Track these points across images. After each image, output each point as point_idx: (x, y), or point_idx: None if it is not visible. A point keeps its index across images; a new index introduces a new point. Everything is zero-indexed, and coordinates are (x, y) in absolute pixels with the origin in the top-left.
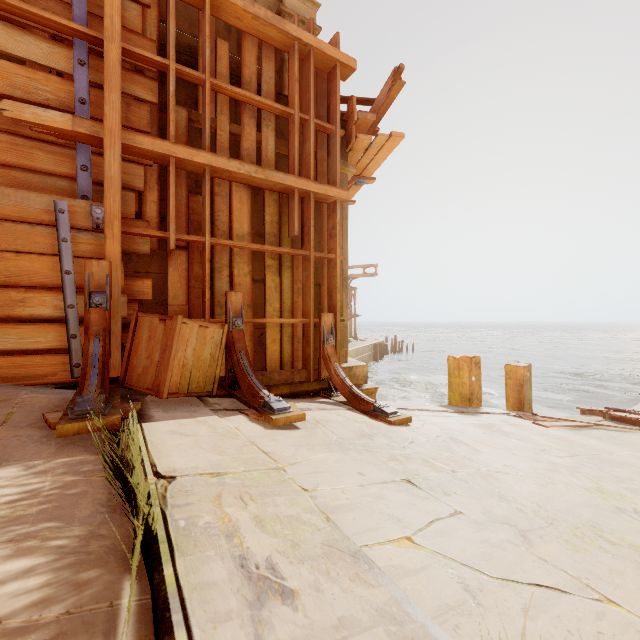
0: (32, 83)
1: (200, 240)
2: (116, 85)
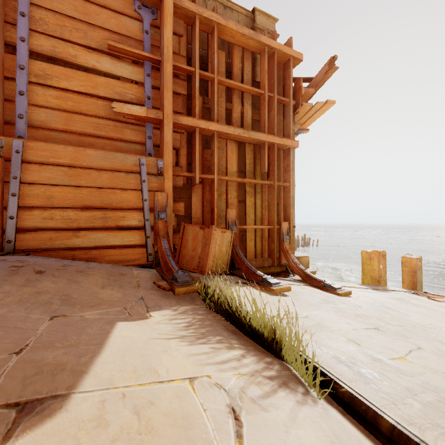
0: (124, 90)
1: (211, 177)
2: (170, 88)
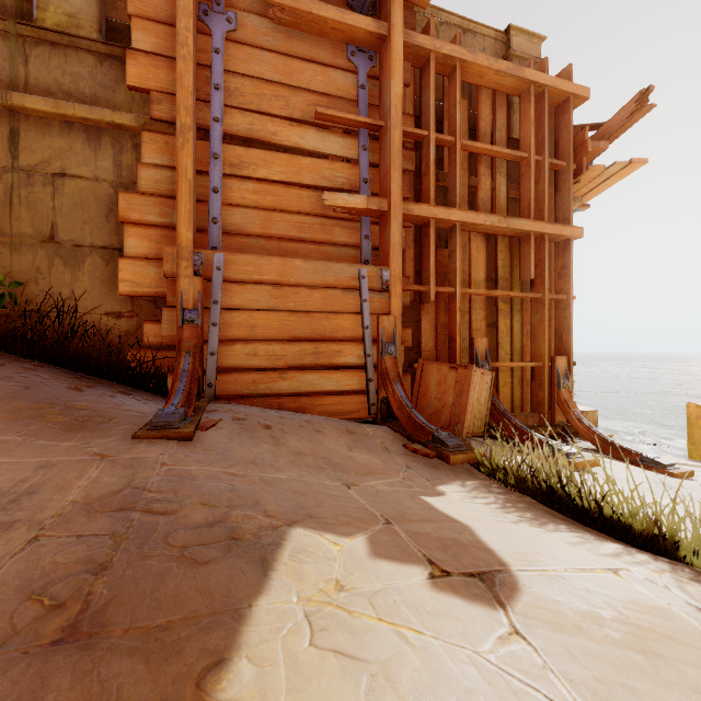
0: (333, 173)
1: (451, 291)
2: (398, 165)
